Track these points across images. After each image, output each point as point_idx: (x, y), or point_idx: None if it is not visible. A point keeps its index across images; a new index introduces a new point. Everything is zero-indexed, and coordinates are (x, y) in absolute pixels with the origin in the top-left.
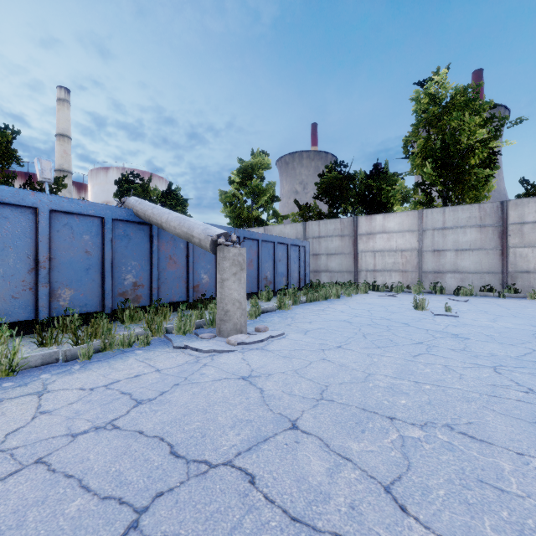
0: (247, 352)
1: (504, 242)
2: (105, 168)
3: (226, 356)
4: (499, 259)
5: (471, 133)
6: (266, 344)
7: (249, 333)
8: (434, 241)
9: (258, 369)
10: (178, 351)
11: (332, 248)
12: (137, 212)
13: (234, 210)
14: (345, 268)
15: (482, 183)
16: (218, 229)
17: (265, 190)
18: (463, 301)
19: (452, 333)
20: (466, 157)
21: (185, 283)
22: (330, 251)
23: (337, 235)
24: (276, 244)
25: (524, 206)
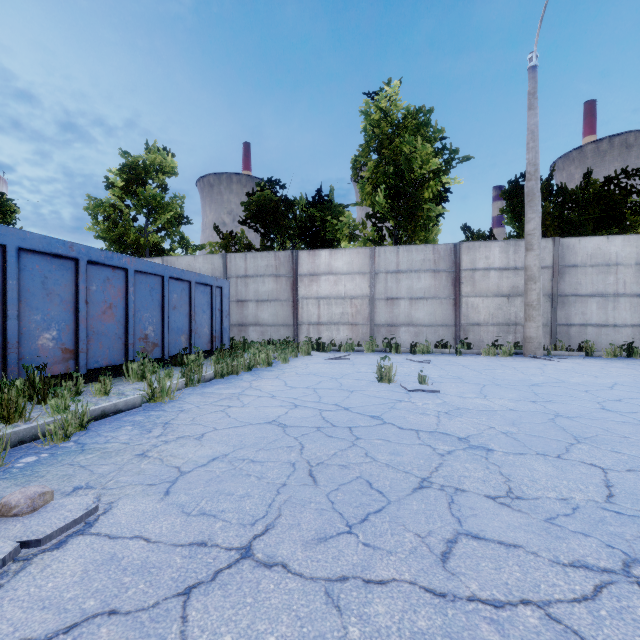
0: None
1: (457, 290)
2: None
3: None
4: (452, 309)
5: (424, 162)
6: None
7: None
8: (387, 287)
9: None
10: None
11: (263, 292)
12: None
13: (112, 229)
14: (281, 320)
15: (434, 223)
16: None
17: (168, 204)
18: (426, 362)
19: (458, 437)
20: (419, 188)
21: None
22: (261, 297)
23: (270, 275)
24: (167, 279)
25: (476, 250)
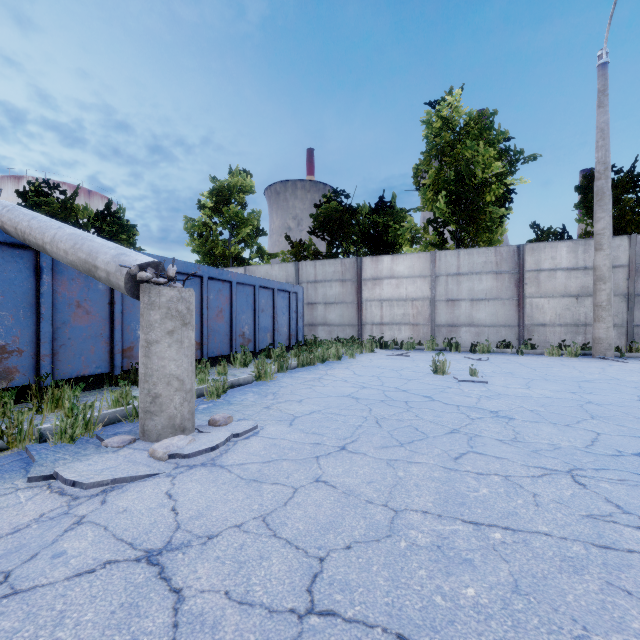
0: (182, 474)
1: (521, 291)
2: (16, 178)
3: (136, 490)
4: (516, 310)
5: (486, 166)
6: (223, 452)
7: (198, 430)
8: (448, 289)
9: (190, 524)
10: (40, 485)
11: (331, 295)
12: (4, 225)
13: (204, 244)
14: (347, 320)
15: (497, 224)
16: (142, 256)
17: (247, 220)
18: (483, 360)
19: (490, 410)
20: (481, 192)
21: (107, 345)
22: (329, 299)
23: (337, 280)
24: (258, 288)
25: (541, 251)
